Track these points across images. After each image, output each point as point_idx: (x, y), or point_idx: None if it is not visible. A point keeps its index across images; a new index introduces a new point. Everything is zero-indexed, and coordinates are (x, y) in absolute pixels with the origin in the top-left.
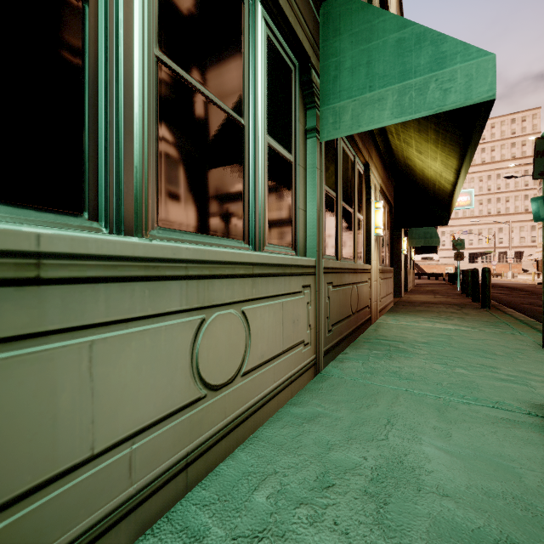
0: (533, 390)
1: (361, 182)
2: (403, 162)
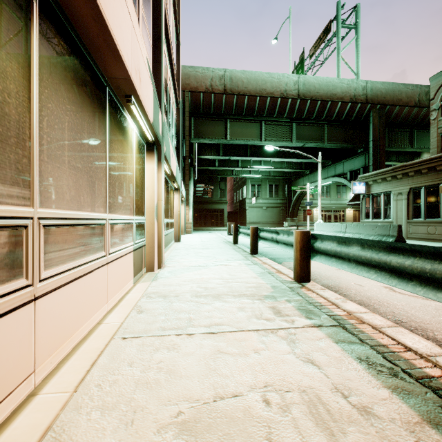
0: None
1: None
2: None
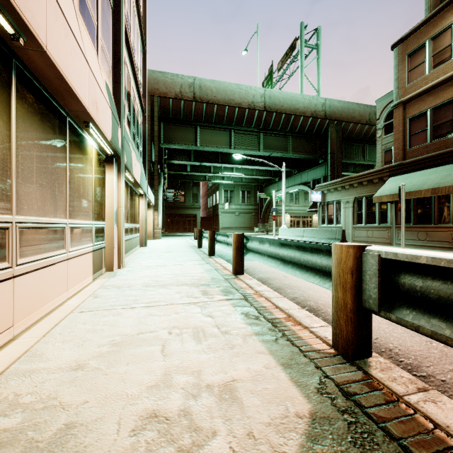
0: None
1: None
2: None
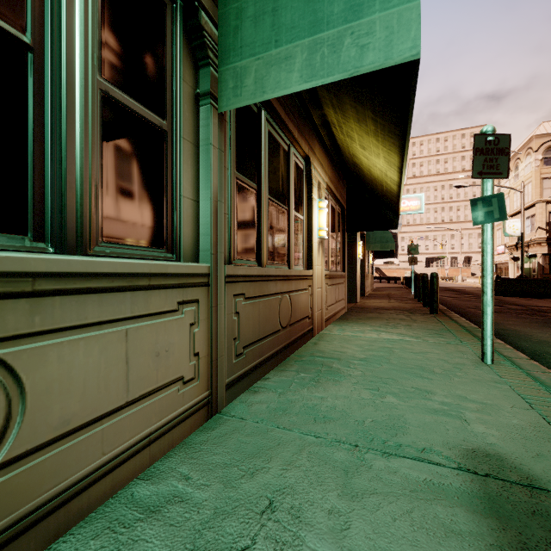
0: (467, 425)
1: (300, 177)
2: (351, 161)
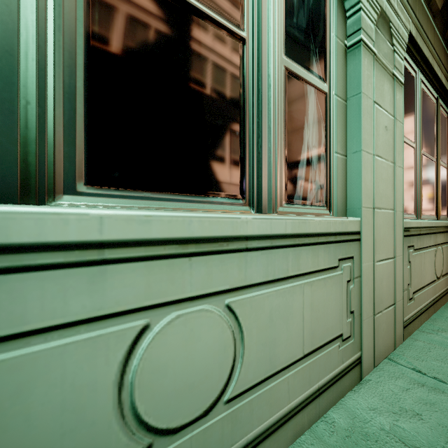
0: None
1: None
2: None
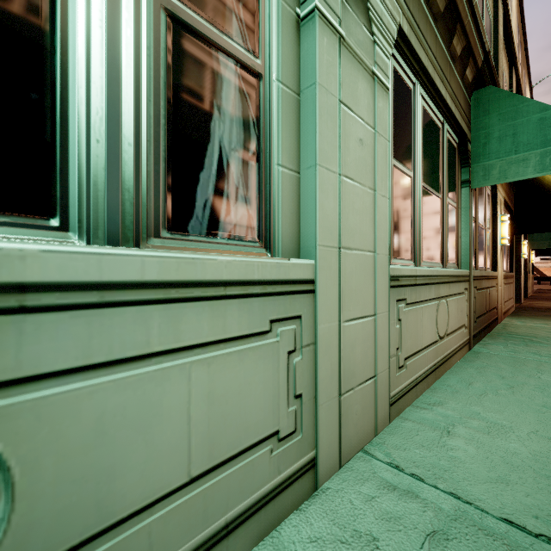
0: None
1: (489, 201)
2: None
